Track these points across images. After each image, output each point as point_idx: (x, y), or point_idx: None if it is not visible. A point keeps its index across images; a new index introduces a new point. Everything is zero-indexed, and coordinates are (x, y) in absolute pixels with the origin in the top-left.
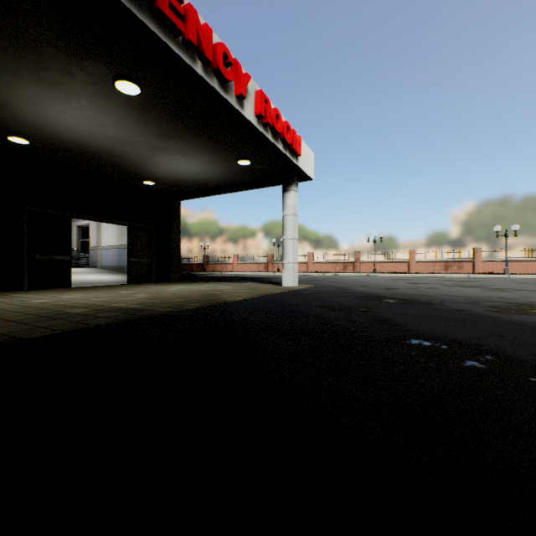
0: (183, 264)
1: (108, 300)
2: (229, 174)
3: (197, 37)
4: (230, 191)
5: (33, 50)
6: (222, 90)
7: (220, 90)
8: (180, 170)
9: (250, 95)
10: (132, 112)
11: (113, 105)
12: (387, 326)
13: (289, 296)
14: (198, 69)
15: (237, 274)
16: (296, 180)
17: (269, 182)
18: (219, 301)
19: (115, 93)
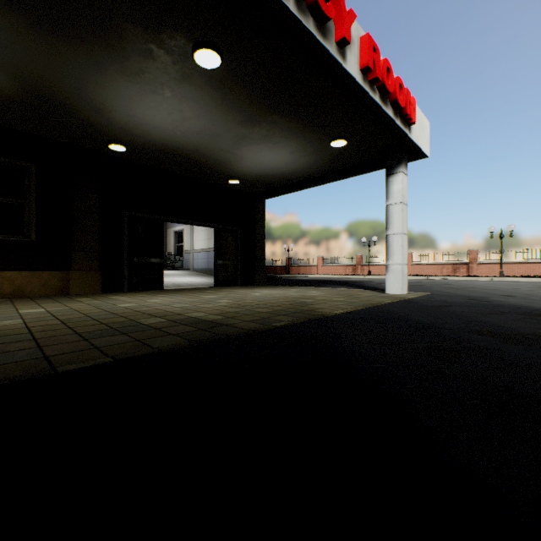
0: (267, 266)
1: (189, 306)
2: (319, 162)
3: None
4: (319, 183)
5: (112, 32)
6: (319, 35)
7: (317, 34)
8: (265, 163)
9: (354, 43)
10: (214, 95)
11: (194, 90)
12: None
13: (408, 310)
14: (290, 5)
15: (322, 277)
16: (405, 159)
17: (366, 168)
18: (313, 313)
19: (196, 72)
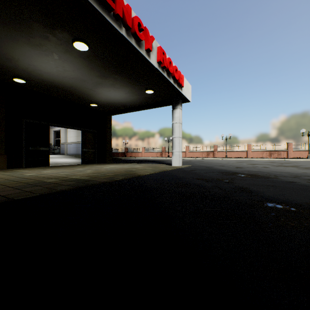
0: (113, 152)
1: (69, 174)
2: (140, 99)
3: (122, 12)
4: (141, 109)
5: (25, 24)
6: (137, 46)
7: (136, 46)
8: (112, 97)
9: (154, 50)
10: (84, 62)
11: (72, 58)
12: (246, 192)
13: (177, 172)
14: (123, 33)
15: (144, 158)
16: (181, 102)
17: (164, 104)
18: (135, 174)
19: (74, 50)
